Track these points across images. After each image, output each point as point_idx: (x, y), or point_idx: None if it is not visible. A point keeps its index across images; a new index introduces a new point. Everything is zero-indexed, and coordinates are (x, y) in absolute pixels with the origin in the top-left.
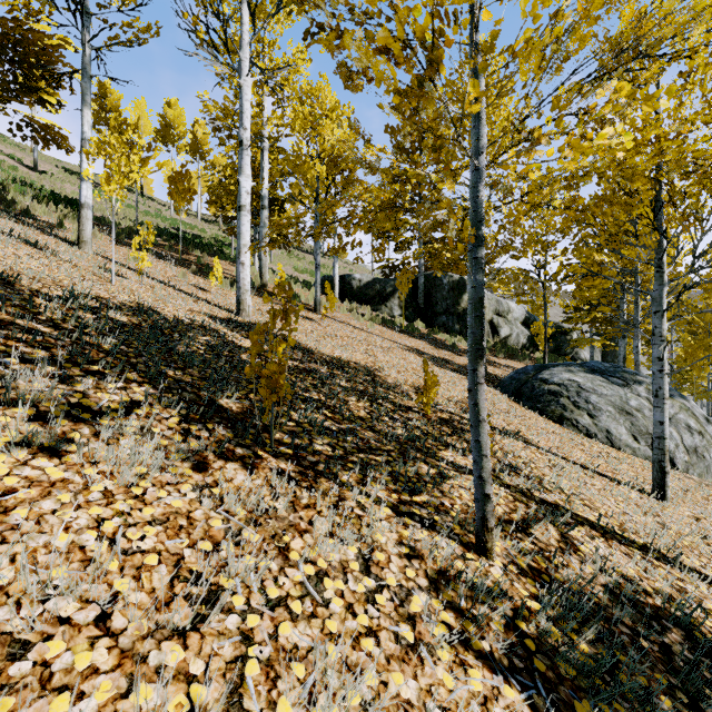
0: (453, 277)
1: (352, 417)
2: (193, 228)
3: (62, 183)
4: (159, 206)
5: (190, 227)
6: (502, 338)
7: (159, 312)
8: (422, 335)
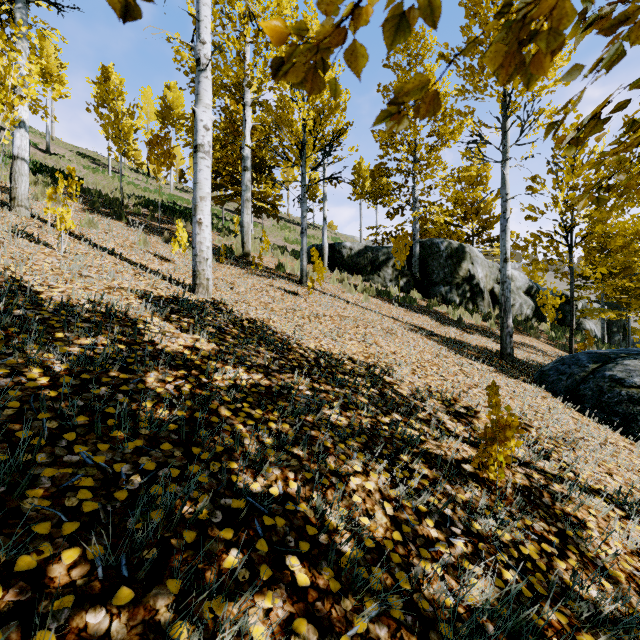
0: (451, 244)
1: (359, 560)
2: (189, 203)
3: (69, 162)
4: (163, 185)
5: (187, 202)
6: None
7: (40, 292)
8: (421, 308)
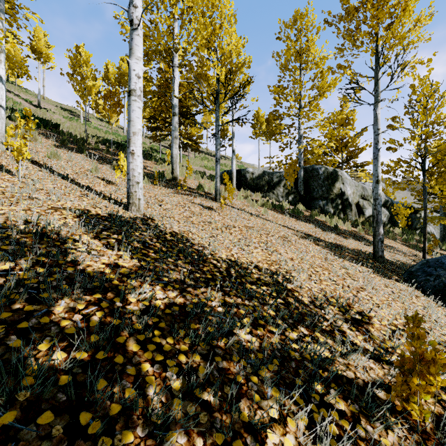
0: (327, 169)
1: None
2: None
3: (53, 114)
4: (119, 129)
5: None
6: (366, 217)
7: None
8: (306, 217)
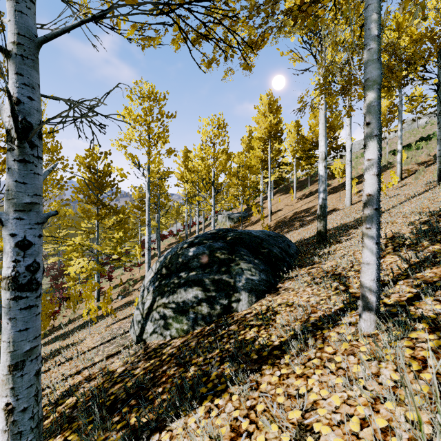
0: None
1: None
2: None
3: None
4: None
5: None
6: None
7: None
8: None
